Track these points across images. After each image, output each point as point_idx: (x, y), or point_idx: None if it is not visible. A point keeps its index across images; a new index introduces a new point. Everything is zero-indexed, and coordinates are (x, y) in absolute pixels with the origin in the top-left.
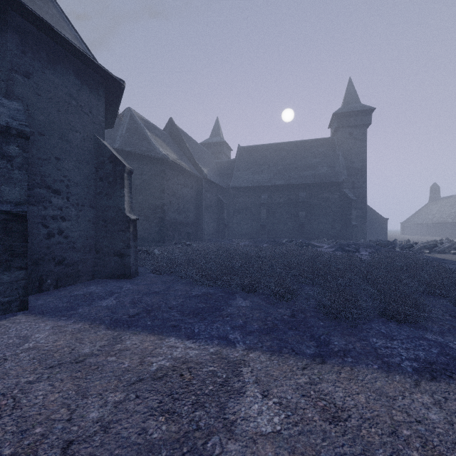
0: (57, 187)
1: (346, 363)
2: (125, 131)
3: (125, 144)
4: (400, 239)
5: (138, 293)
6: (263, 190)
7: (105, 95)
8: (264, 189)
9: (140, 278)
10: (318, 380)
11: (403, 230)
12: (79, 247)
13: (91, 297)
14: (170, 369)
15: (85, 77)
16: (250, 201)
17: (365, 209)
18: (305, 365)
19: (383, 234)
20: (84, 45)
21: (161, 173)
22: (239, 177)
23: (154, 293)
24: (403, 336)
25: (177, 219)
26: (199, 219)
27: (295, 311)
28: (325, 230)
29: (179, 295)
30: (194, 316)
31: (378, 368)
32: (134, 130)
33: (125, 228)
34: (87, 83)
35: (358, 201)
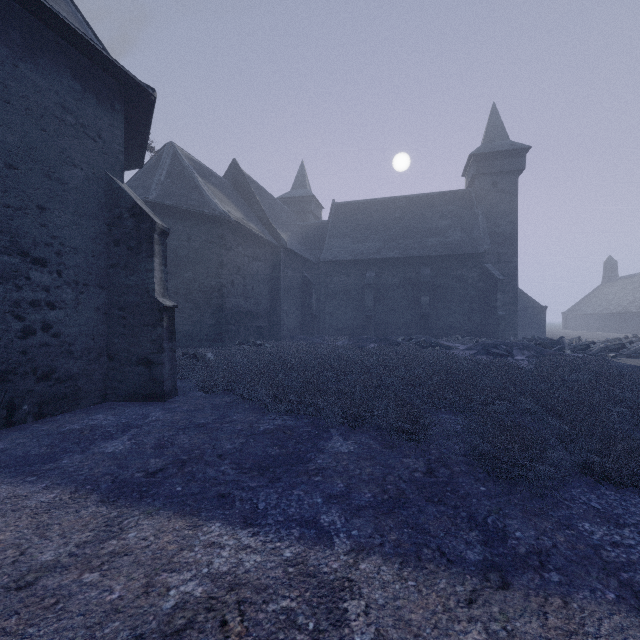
0: (40, 253)
1: (550, 585)
2: (164, 176)
3: (165, 195)
4: (564, 335)
5: (171, 427)
6: (369, 265)
7: (126, 114)
8: (370, 263)
9: (180, 399)
10: (505, 638)
11: (566, 323)
12: (79, 351)
13: (91, 435)
14: (202, 606)
15: (89, 79)
16: (350, 282)
17: (516, 293)
18: (471, 592)
19: (540, 329)
20: (90, 31)
21: (218, 239)
22: (334, 247)
23: (198, 428)
24: (636, 517)
25: (243, 307)
26: (275, 308)
27: (432, 461)
28: (459, 323)
29: (238, 431)
30: (260, 474)
31: (617, 599)
32: (178, 175)
33: (154, 320)
34: (93, 89)
35: (506, 281)
